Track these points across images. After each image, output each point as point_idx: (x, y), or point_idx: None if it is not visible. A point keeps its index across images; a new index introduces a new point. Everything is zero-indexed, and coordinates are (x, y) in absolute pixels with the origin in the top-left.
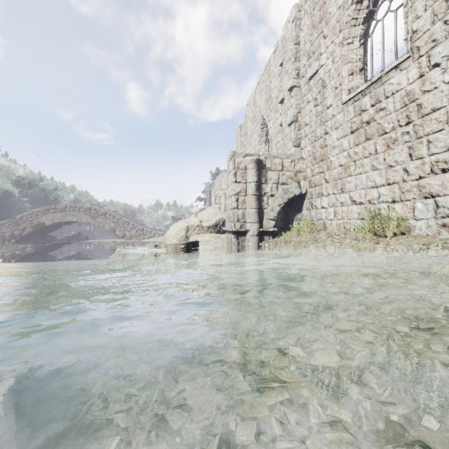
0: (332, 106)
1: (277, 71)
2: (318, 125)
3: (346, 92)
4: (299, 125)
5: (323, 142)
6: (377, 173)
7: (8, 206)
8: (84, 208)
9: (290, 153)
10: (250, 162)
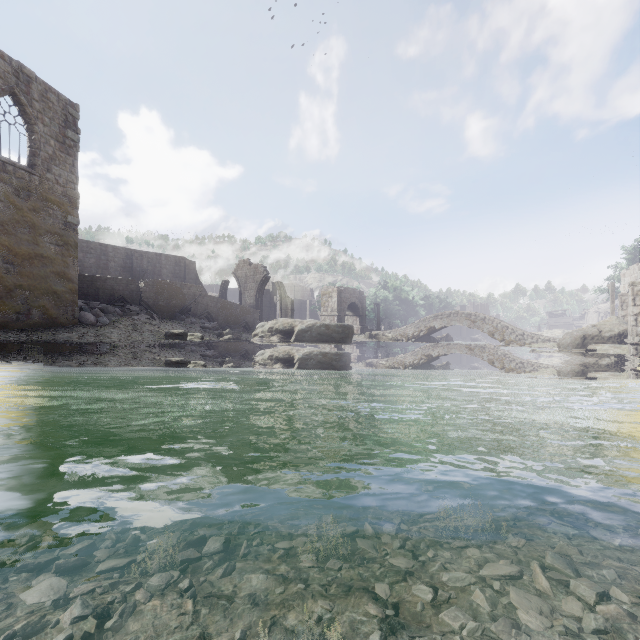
0: None
1: None
2: None
3: None
4: None
5: None
6: None
7: (385, 309)
8: (465, 314)
9: None
10: None
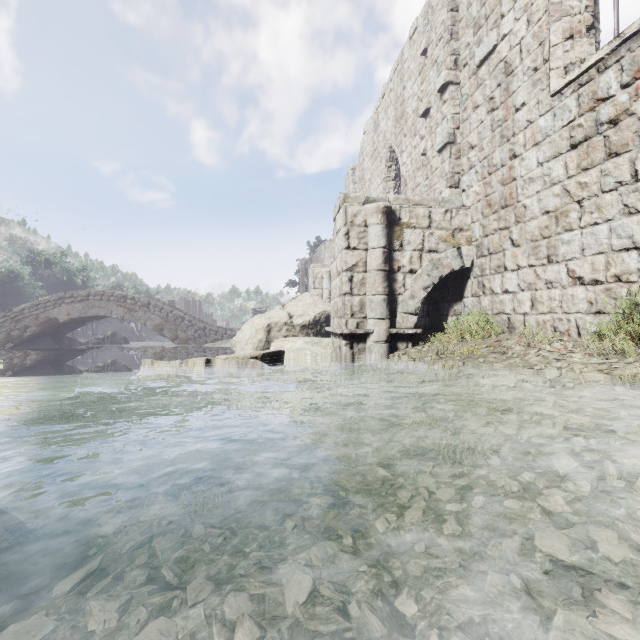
0: (528, 104)
1: (416, 67)
2: (497, 144)
3: (560, 72)
4: (457, 151)
5: (508, 174)
6: (639, 220)
7: (13, 294)
8: (116, 296)
9: (444, 198)
10: (373, 213)
